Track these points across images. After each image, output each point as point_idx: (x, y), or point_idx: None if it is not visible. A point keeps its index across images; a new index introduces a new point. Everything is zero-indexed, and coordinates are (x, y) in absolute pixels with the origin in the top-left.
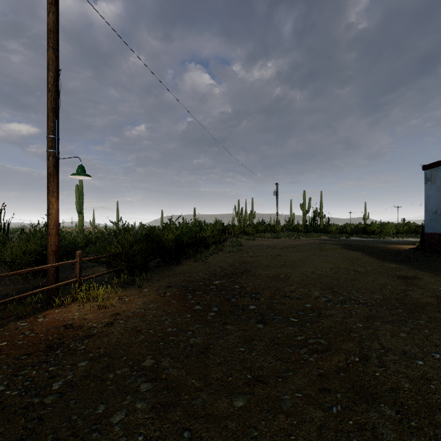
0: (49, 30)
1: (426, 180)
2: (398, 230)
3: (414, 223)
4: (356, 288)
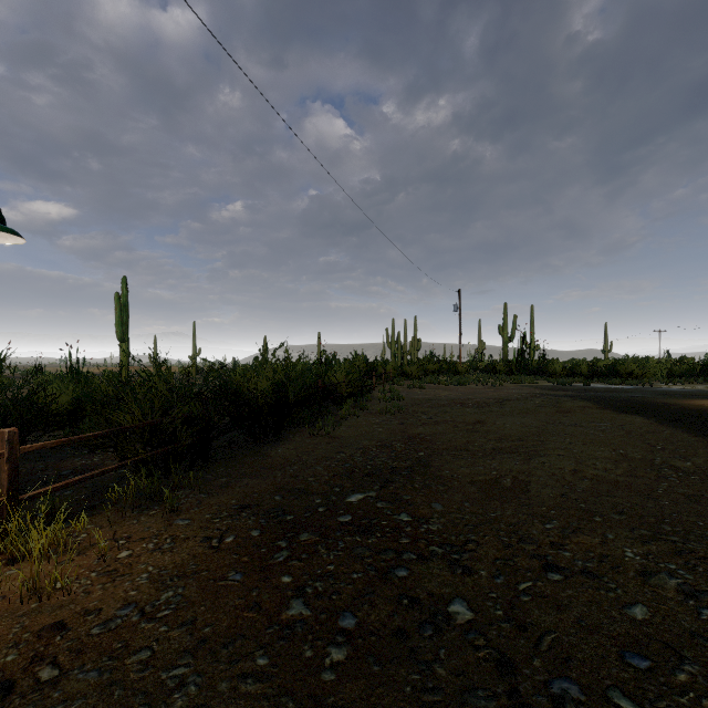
0: None
1: None
2: (671, 371)
3: (693, 359)
4: None
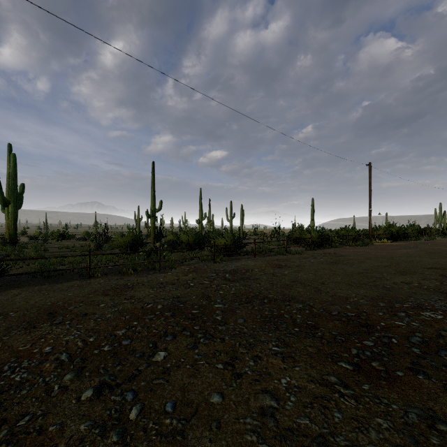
0: (370, 183)
1: None
2: None
3: None
4: None
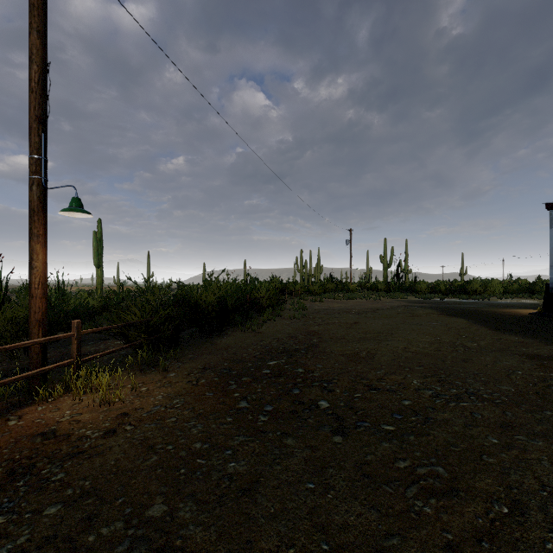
0: (32, 5)
1: (551, 222)
2: (506, 289)
3: (525, 280)
4: (472, 374)
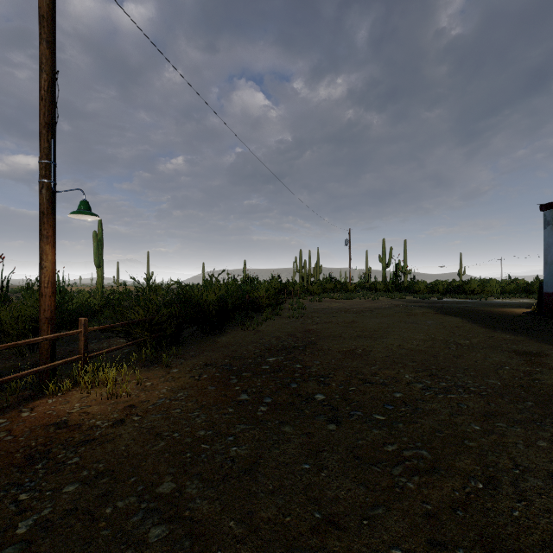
0: (41, 16)
1: (545, 223)
2: (504, 289)
3: (523, 280)
4: (462, 369)
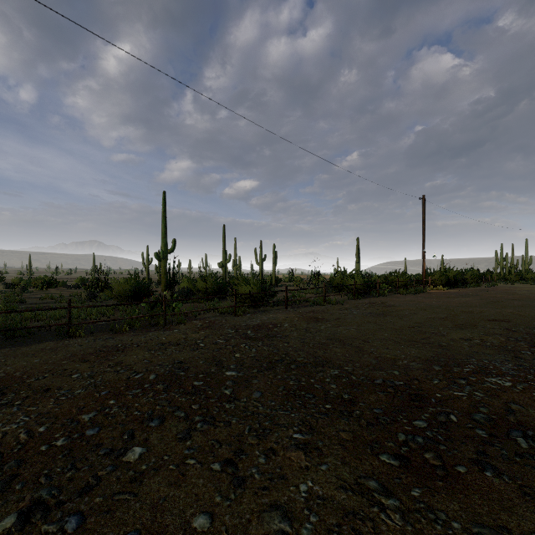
0: (423, 219)
1: None
2: None
3: None
4: None
